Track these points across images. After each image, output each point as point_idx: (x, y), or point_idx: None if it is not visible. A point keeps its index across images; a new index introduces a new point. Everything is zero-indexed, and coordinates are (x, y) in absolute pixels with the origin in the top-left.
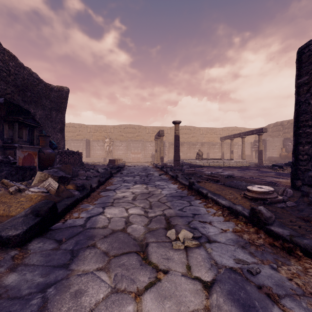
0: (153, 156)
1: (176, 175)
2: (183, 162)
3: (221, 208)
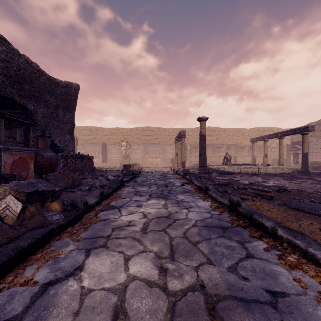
0: (173, 160)
1: (205, 187)
2: (209, 168)
3: None
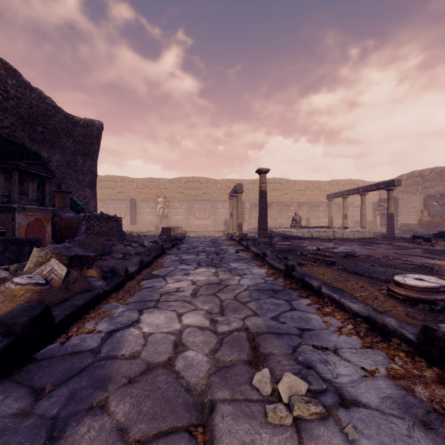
0: (227, 222)
1: (263, 253)
2: (272, 232)
3: (351, 319)
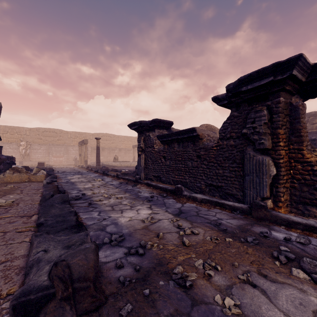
0: (76, 159)
1: (97, 170)
2: (103, 164)
3: (111, 176)
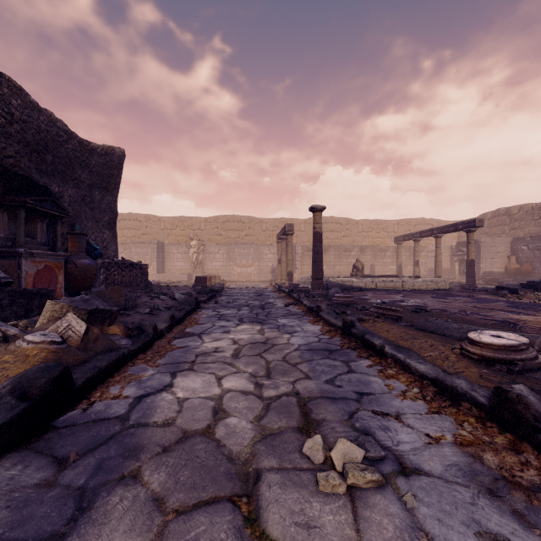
0: (275, 270)
1: (317, 307)
2: (329, 282)
3: (417, 381)
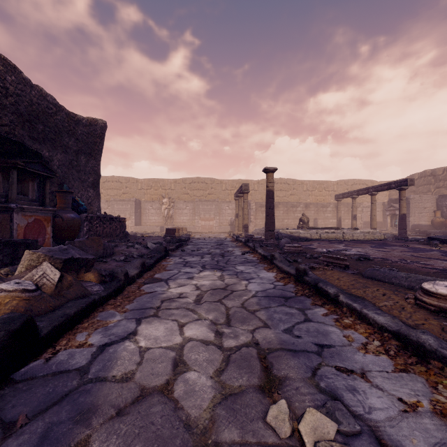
0: (233, 223)
1: (271, 256)
2: (279, 233)
3: (377, 333)
